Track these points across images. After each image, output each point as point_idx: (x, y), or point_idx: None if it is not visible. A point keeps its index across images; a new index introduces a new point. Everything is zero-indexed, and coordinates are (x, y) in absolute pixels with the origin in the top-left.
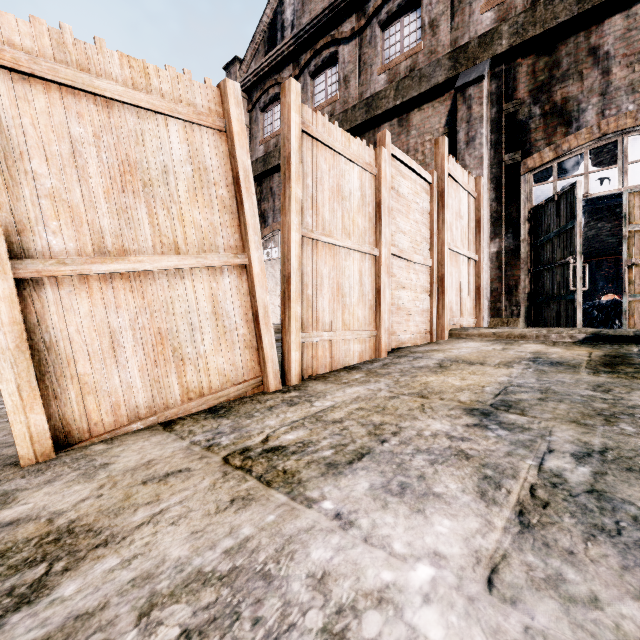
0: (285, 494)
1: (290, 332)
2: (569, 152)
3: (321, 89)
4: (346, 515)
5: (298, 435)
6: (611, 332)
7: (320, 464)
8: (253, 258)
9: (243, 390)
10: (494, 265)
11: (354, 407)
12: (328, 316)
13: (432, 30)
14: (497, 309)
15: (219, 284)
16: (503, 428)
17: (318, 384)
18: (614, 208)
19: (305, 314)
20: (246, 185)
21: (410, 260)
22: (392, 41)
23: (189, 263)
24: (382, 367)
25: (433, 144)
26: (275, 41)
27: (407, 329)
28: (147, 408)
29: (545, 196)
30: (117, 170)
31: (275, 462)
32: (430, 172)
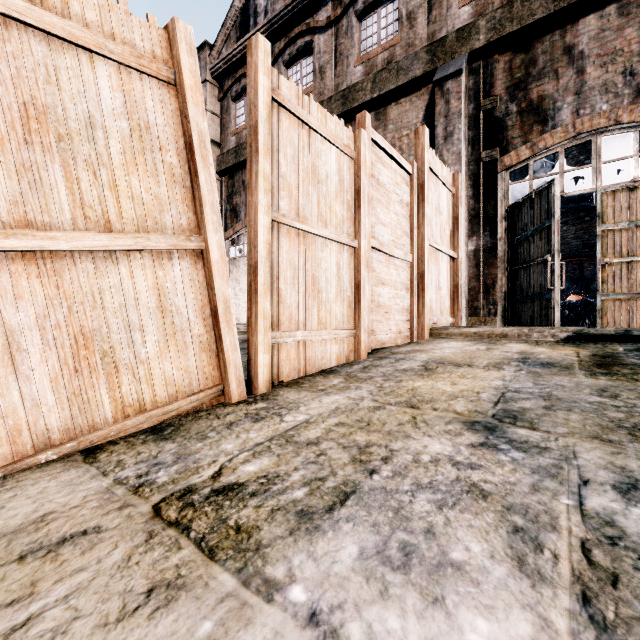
0: (234, 573)
1: (257, 331)
2: (545, 150)
3: (296, 79)
4: (326, 615)
5: (261, 465)
6: (592, 331)
7: (289, 513)
8: (211, 242)
9: (198, 402)
10: (472, 263)
11: (333, 422)
12: (302, 313)
13: (409, 22)
14: (474, 308)
15: (167, 272)
16: (516, 448)
17: (290, 392)
18: (578, 212)
19: (275, 311)
20: (202, 153)
21: (390, 254)
22: (369, 32)
23: (124, 244)
24: (362, 370)
25: (410, 139)
26: (247, 27)
27: (387, 328)
28: (63, 431)
29: (521, 194)
30: (16, 113)
31: (226, 511)
32: (410, 163)
